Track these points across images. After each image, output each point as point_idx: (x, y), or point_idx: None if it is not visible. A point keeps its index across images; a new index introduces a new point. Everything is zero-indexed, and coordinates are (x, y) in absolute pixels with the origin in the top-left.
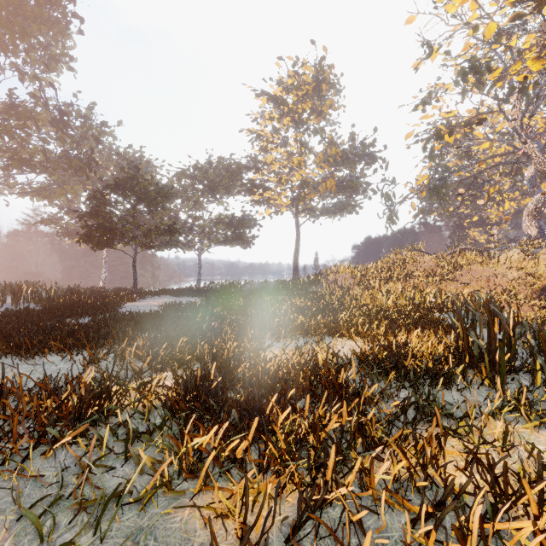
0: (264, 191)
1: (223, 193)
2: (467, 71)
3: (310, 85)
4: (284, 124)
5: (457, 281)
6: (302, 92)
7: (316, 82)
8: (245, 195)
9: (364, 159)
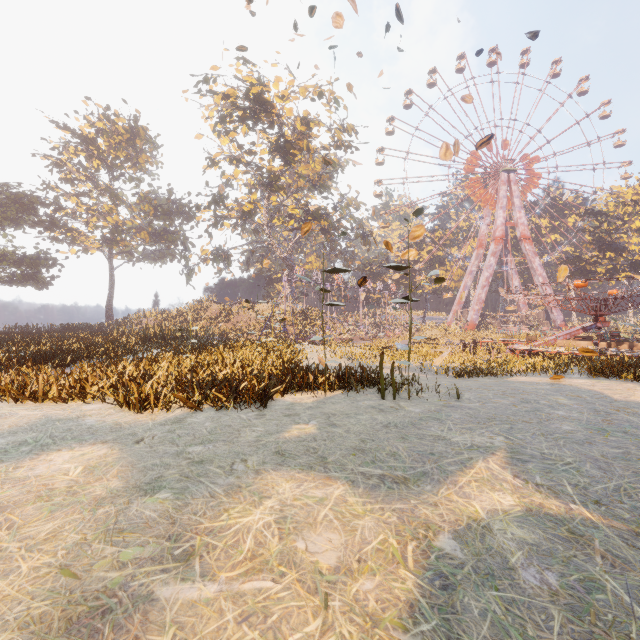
0: (67, 232)
1: (8, 224)
2: (212, 202)
3: (123, 138)
4: (94, 165)
5: (231, 322)
6: (115, 140)
7: (131, 134)
8: (41, 232)
9: (182, 216)
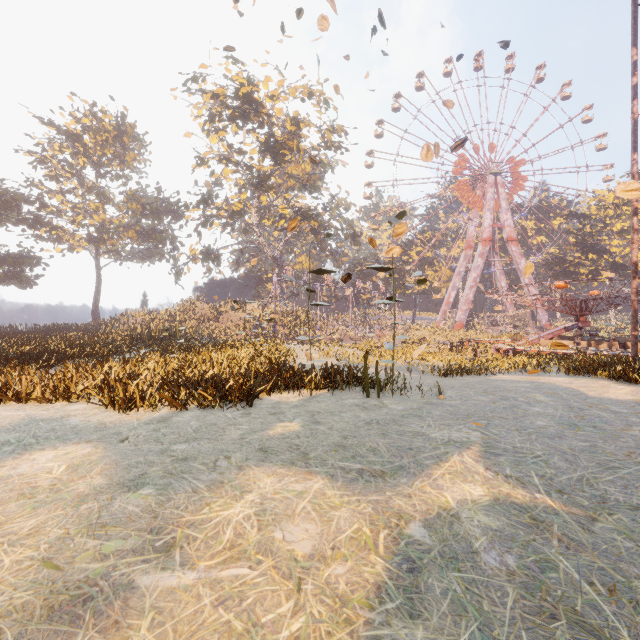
0: (52, 230)
1: None
2: (201, 201)
3: (110, 135)
4: (79, 163)
5: (220, 322)
6: (101, 137)
7: (118, 131)
8: (24, 230)
9: (171, 214)
